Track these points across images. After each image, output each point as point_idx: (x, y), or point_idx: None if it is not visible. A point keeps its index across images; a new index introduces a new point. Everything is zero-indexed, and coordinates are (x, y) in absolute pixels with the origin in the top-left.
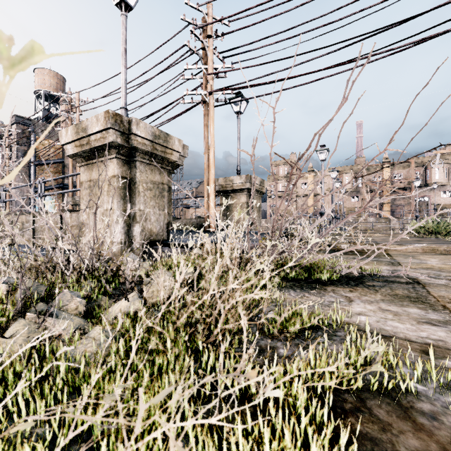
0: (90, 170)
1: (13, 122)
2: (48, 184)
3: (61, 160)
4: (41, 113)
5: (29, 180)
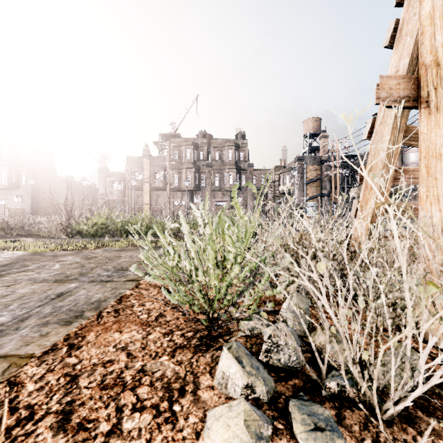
0: None
1: (295, 161)
2: (313, 195)
3: (320, 177)
4: (307, 148)
5: (303, 193)
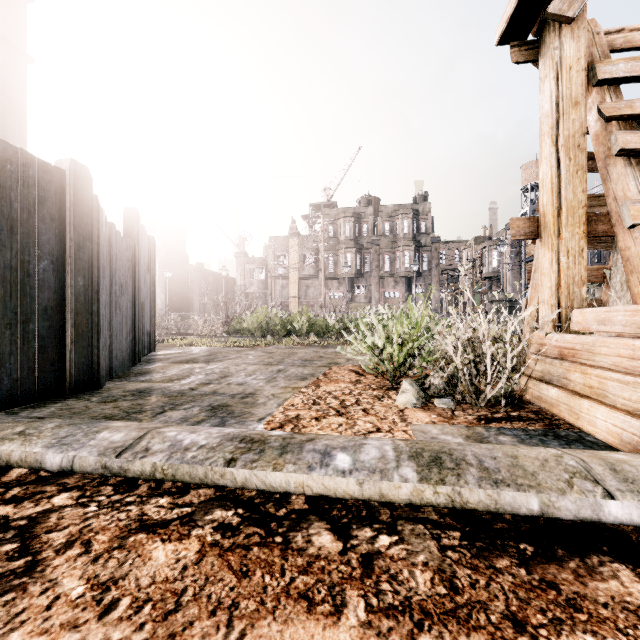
0: (601, 291)
1: (507, 229)
2: None
3: None
4: (527, 208)
5: (520, 277)
